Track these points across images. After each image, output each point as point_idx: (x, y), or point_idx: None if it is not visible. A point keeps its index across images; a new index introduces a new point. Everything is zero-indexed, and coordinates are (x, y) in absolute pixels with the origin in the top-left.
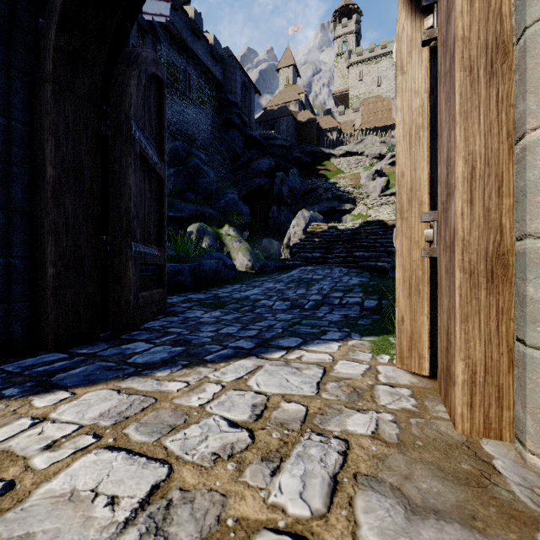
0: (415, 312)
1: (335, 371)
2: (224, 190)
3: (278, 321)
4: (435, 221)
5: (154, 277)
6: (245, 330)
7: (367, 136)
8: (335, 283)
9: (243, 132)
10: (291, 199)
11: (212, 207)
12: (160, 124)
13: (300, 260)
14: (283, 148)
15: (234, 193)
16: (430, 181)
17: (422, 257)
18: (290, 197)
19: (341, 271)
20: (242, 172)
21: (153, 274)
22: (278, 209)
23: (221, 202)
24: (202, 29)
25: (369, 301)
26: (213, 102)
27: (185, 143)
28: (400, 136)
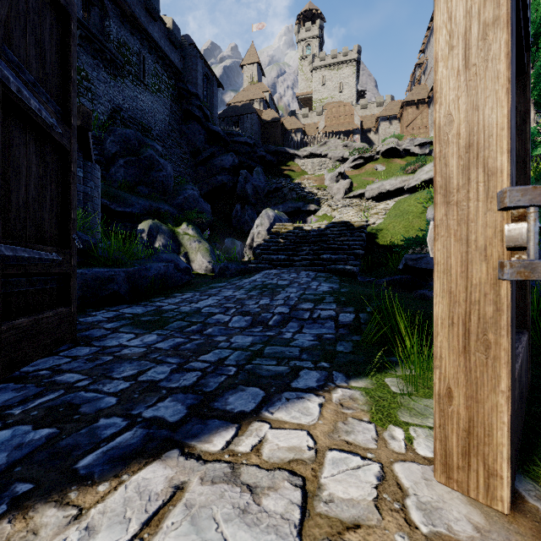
0: (478, 384)
1: (324, 495)
2: (183, 185)
3: (232, 349)
4: (533, 206)
5: (53, 291)
6: (180, 372)
7: (330, 139)
8: (303, 290)
9: (205, 125)
10: (255, 198)
11: (169, 203)
12: (65, 74)
13: (264, 262)
14: (247, 146)
15: (195, 190)
16: (510, 130)
17: (494, 279)
18: (254, 196)
19: (308, 275)
20: (204, 168)
21: (51, 287)
22: (242, 208)
23: (179, 198)
24: (158, 9)
25: (345, 315)
26: (172, 91)
27: (138, 132)
28: (444, 48)
